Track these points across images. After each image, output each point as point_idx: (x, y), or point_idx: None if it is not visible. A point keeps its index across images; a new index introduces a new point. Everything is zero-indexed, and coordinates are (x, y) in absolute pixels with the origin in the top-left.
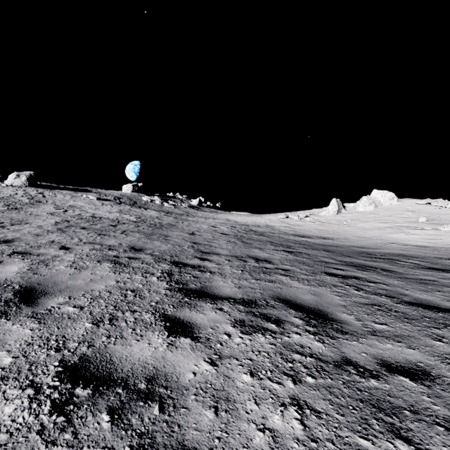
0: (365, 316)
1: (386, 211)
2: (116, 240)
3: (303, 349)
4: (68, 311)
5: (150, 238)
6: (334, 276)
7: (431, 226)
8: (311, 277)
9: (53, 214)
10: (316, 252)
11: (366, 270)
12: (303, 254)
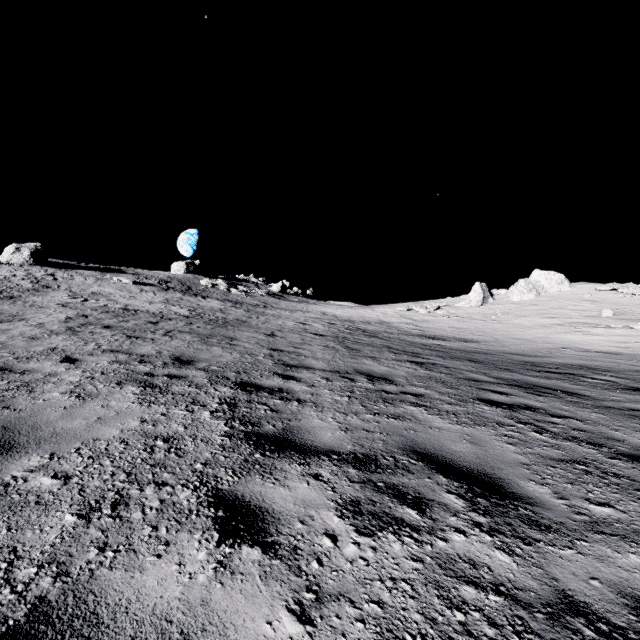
0: (569, 488)
1: (553, 301)
2: (154, 345)
3: (477, 570)
4: (40, 487)
5: (207, 342)
6: (495, 406)
7: (620, 322)
8: (459, 408)
9: (66, 306)
10: (457, 363)
11: (541, 393)
12: (439, 367)
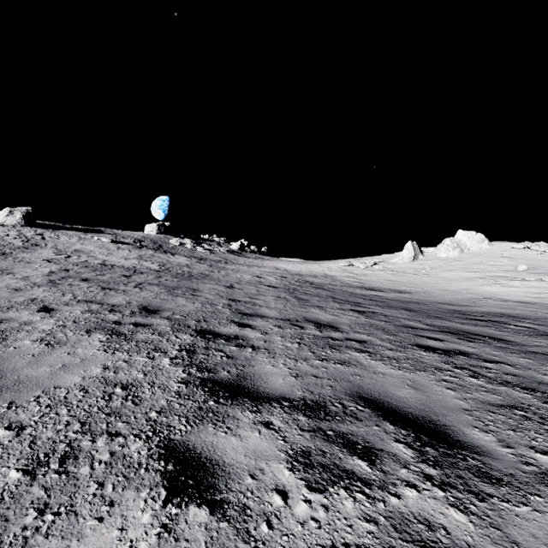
0: (512, 435)
1: (474, 258)
2: (125, 296)
3: (433, 533)
4: None
5: (173, 293)
6: (432, 352)
7: (533, 276)
8: (399, 353)
9: (51, 261)
10: (394, 311)
11: (471, 339)
12: (379, 316)
